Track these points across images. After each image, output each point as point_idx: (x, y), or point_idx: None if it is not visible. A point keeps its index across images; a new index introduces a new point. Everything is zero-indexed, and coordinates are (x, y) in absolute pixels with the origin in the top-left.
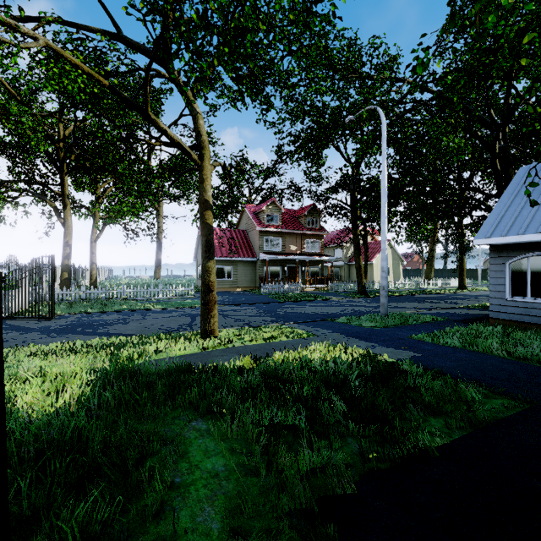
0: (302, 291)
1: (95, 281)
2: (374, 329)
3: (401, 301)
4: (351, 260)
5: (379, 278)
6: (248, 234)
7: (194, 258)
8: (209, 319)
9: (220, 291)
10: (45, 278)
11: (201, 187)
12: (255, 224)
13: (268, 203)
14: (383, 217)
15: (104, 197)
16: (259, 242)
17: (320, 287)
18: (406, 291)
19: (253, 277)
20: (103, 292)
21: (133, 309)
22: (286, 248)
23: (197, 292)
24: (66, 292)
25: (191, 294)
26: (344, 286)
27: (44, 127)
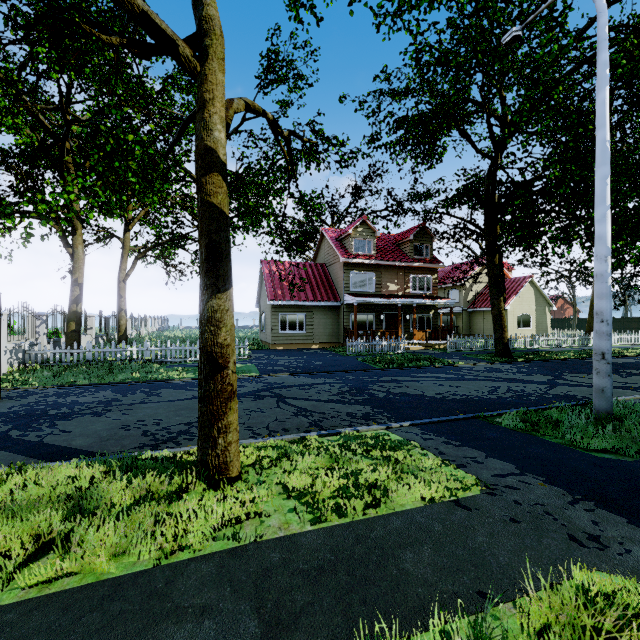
0: (406, 349)
1: (124, 334)
2: (621, 462)
3: (583, 371)
4: (472, 306)
5: (516, 331)
6: (328, 269)
7: (257, 303)
8: (213, 437)
9: (288, 348)
10: (42, 330)
11: (198, 119)
12: (338, 254)
13: (356, 223)
14: (601, 207)
15: (136, 221)
16: (344, 279)
17: (434, 344)
18: (570, 351)
19: (335, 329)
20: (118, 351)
21: (145, 380)
22: (382, 287)
23: (255, 351)
24: (65, 351)
25: (244, 354)
26: (471, 344)
27: (41, 119)
